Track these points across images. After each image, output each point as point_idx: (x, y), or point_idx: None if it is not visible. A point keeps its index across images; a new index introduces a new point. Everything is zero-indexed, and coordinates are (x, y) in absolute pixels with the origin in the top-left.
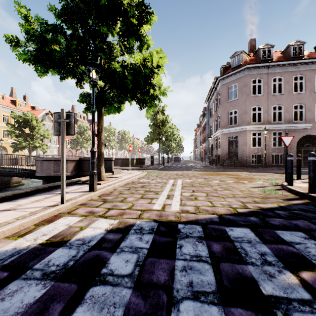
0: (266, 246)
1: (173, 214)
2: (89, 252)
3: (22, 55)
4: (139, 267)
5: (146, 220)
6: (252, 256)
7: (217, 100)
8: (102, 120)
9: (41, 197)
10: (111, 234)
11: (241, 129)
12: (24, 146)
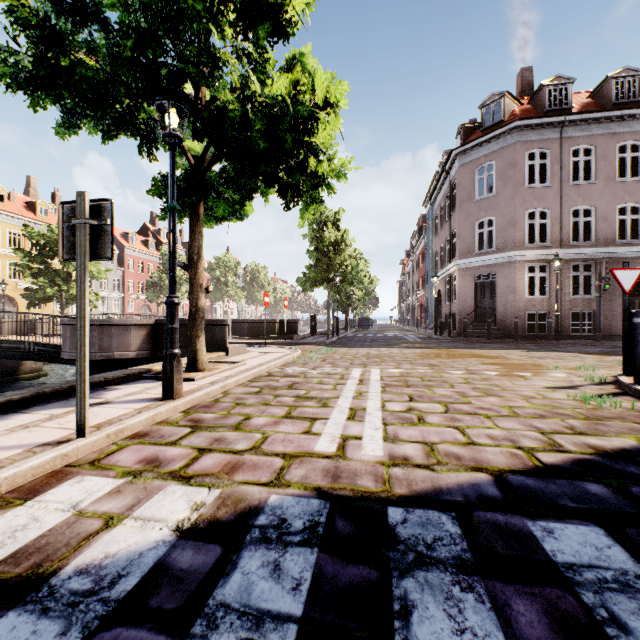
0: None
1: (368, 470)
2: (99, 637)
3: None
4: None
5: (296, 493)
6: None
7: (449, 199)
8: (201, 233)
9: (40, 416)
10: (190, 546)
11: (504, 259)
12: (50, 296)
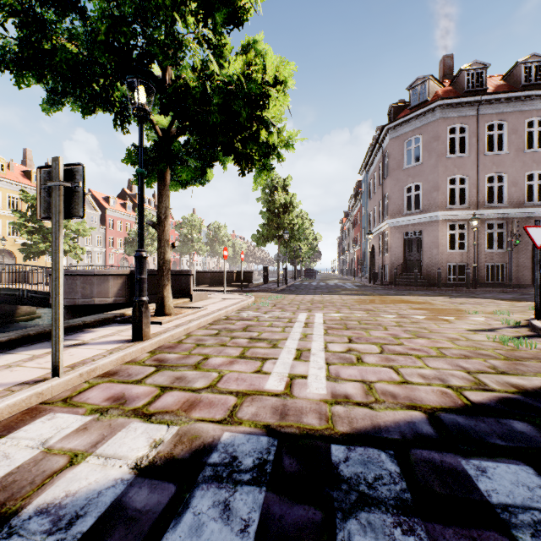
0: None
1: (313, 408)
2: None
3: None
4: None
5: (247, 430)
6: None
7: (382, 167)
8: (168, 196)
9: (23, 356)
10: (146, 485)
11: (428, 218)
12: (43, 251)
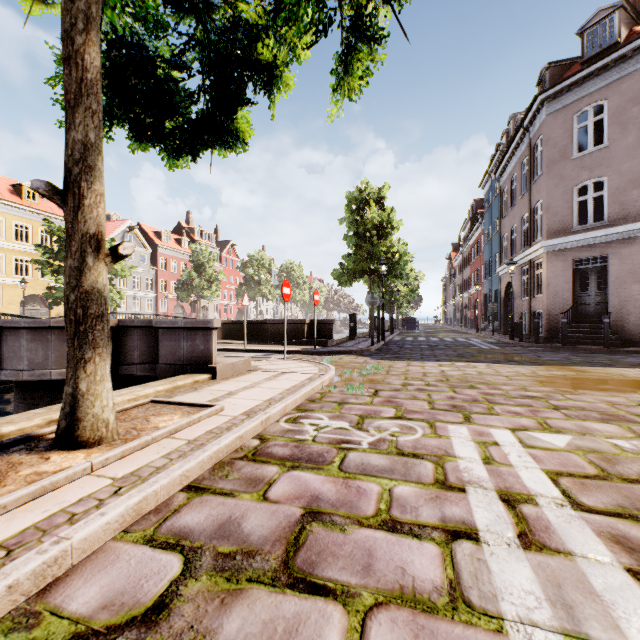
0: None
1: None
2: None
3: None
4: None
5: None
6: None
7: (529, 163)
8: (92, 112)
9: None
10: None
11: (622, 234)
12: None
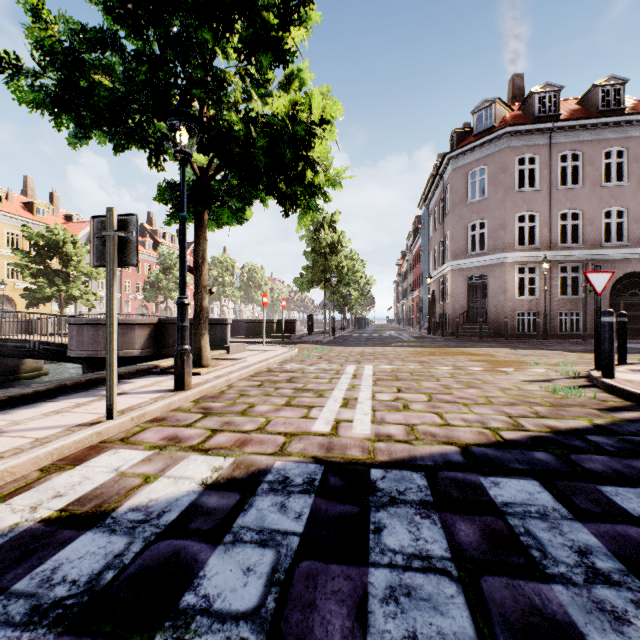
0: (586, 527)
1: (357, 444)
2: (157, 544)
3: (28, 93)
4: (279, 589)
5: (296, 460)
6: (557, 557)
7: (443, 202)
8: (205, 238)
9: (68, 404)
10: (215, 494)
11: (495, 260)
12: (49, 296)
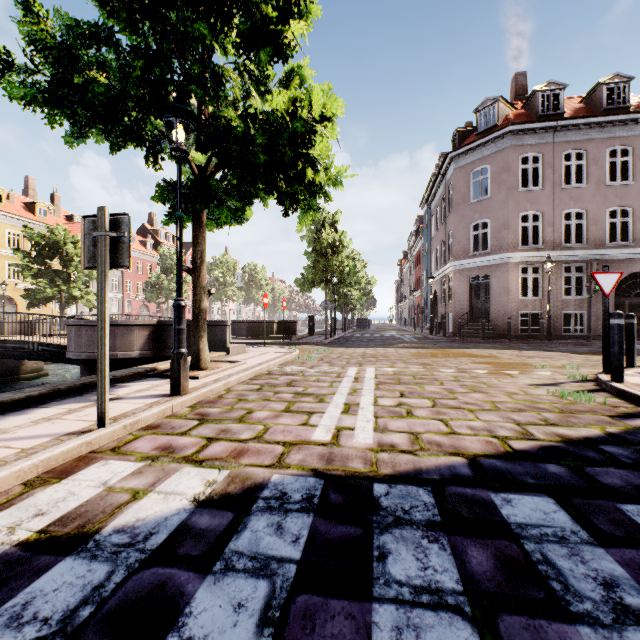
0: (610, 554)
1: (359, 455)
2: (141, 573)
3: (19, 89)
4: (272, 630)
5: (295, 473)
6: (581, 591)
7: (445, 201)
8: (204, 238)
9: (60, 410)
10: (207, 512)
11: (498, 260)
12: (50, 297)
